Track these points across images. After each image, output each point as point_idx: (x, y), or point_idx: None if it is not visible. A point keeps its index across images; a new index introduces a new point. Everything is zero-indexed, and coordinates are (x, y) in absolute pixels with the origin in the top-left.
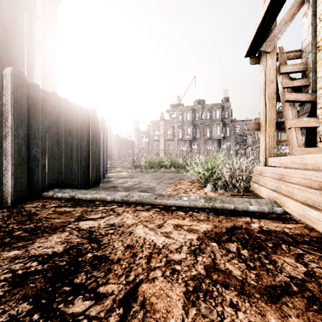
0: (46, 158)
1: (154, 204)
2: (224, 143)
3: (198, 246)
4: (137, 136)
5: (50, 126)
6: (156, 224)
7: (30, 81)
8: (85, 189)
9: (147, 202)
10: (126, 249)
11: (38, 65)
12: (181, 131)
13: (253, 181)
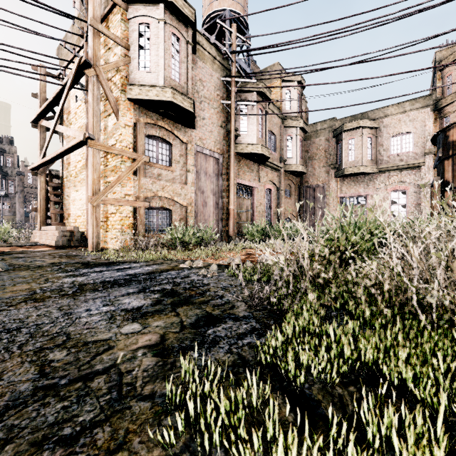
0: None
1: None
2: (6, 203)
3: (10, 249)
4: None
5: None
6: None
7: None
8: None
9: None
10: None
11: None
12: None
13: (33, 237)
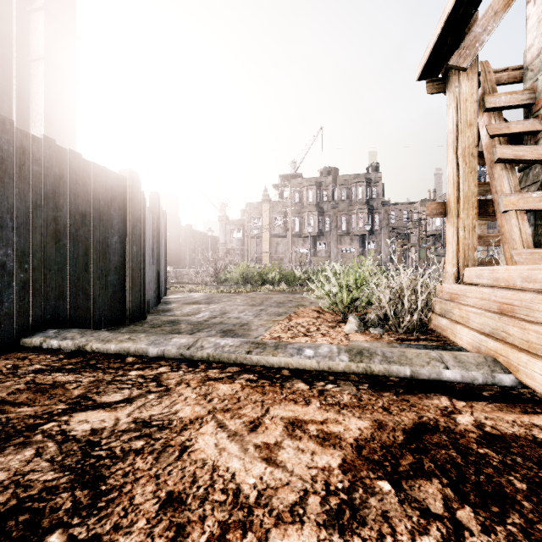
0: (28, 269)
1: (246, 363)
2: (371, 241)
3: (347, 496)
4: (222, 228)
5: (39, 205)
6: (246, 420)
7: (23, 126)
8: (115, 327)
9: (230, 360)
10: (161, 512)
11: (38, 97)
12: (299, 221)
13: (438, 312)
